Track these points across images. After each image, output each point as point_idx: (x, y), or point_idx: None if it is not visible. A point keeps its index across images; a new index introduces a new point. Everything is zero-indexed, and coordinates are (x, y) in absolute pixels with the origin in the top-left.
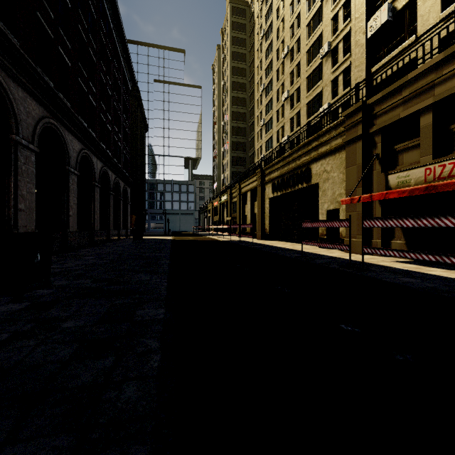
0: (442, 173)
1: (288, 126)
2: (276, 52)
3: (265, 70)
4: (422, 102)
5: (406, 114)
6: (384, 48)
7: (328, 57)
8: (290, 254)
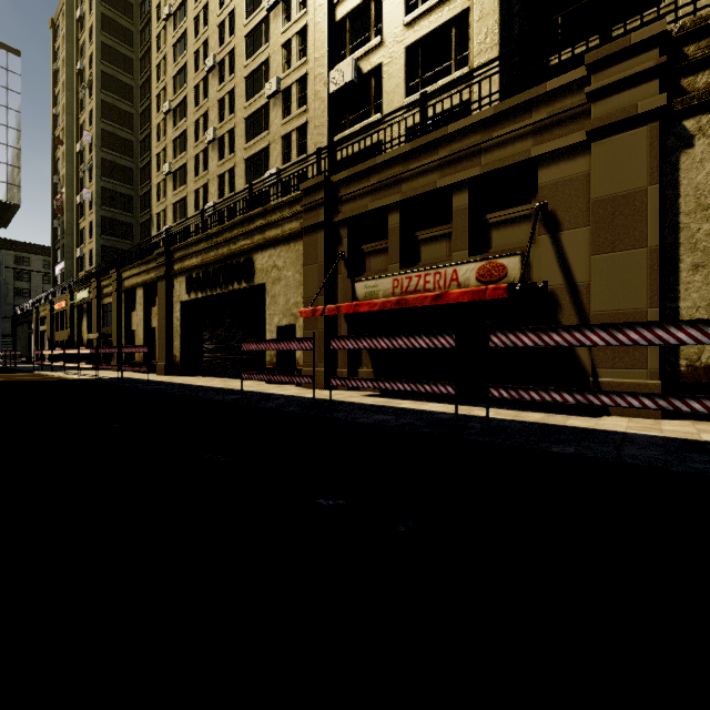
0: (409, 286)
1: (215, 186)
2: (195, 56)
3: (173, 77)
4: (391, 196)
5: (374, 207)
6: (349, 116)
7: (278, 101)
8: (222, 397)
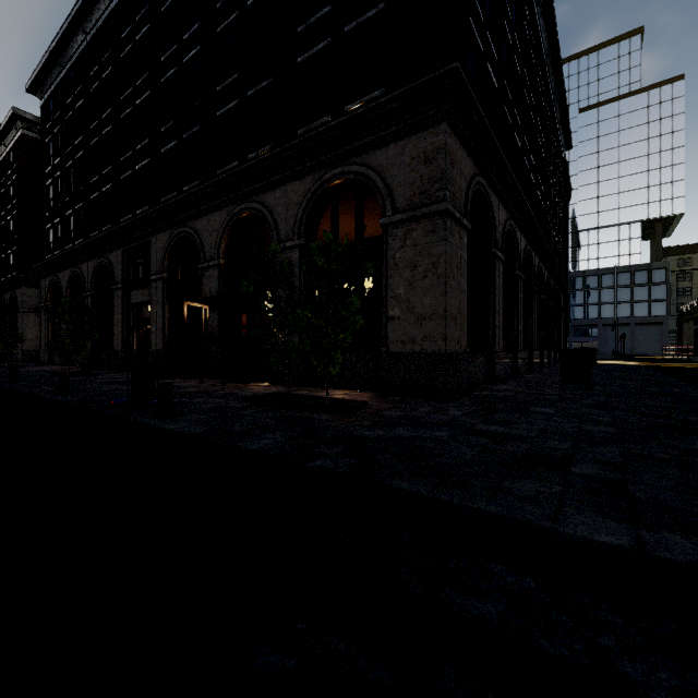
0: None
1: None
2: None
3: None
4: None
5: None
6: None
7: None
8: None
